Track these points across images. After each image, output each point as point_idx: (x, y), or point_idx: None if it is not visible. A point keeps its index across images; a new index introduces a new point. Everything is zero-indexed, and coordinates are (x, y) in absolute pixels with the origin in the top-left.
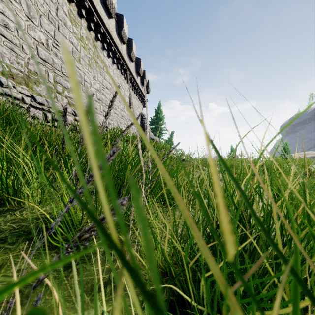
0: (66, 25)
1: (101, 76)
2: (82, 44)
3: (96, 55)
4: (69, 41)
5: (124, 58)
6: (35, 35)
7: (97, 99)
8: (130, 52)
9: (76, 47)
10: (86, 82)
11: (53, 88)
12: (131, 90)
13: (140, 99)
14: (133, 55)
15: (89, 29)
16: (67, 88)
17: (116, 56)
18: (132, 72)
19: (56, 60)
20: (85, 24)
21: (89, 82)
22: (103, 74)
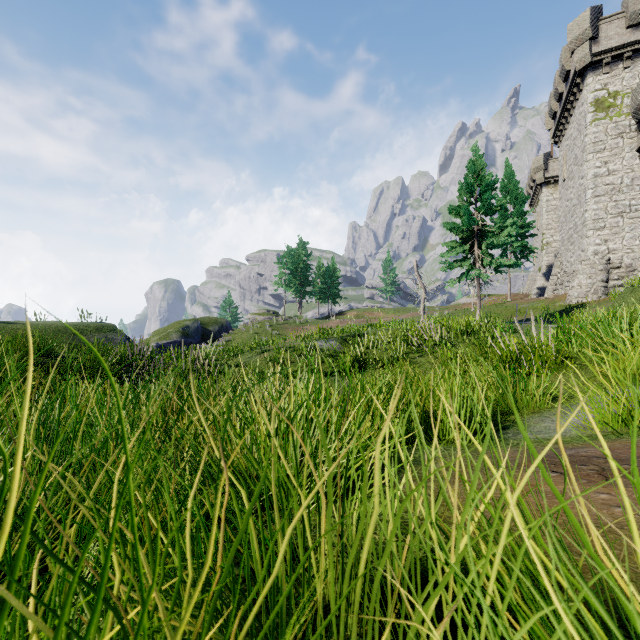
0: None
1: None
2: None
3: None
4: None
5: None
6: None
7: None
8: None
9: None
10: None
11: None
12: None
13: None
14: None
15: None
16: None
17: None
18: None
19: None
20: None
21: None
22: None
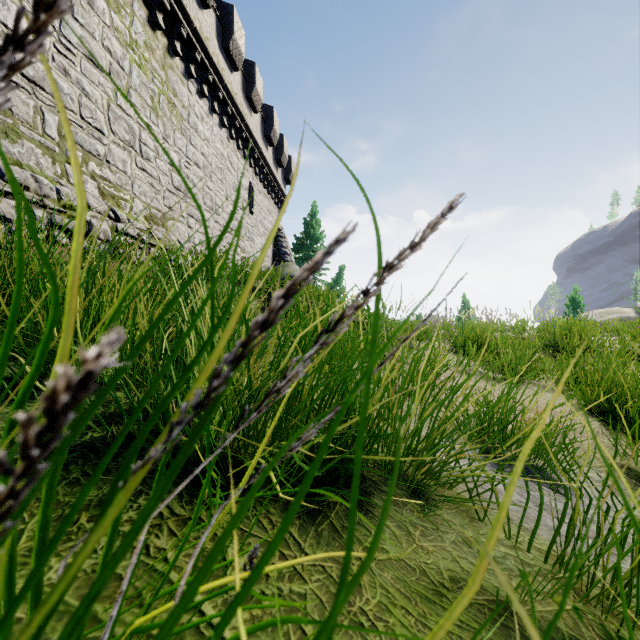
0: (92, 7)
1: (182, 137)
2: (136, 58)
3: (170, 88)
4: (102, 46)
5: (237, 103)
6: (6, 16)
7: (172, 187)
8: (249, 91)
9: (119, 61)
10: (147, 146)
11: (59, 153)
12: (253, 175)
13: (272, 195)
14: (256, 99)
15: (153, 26)
16: (95, 156)
17: (218, 97)
18: (255, 136)
19: (66, 85)
20: (143, 13)
21: (154, 147)
22: (187, 132)
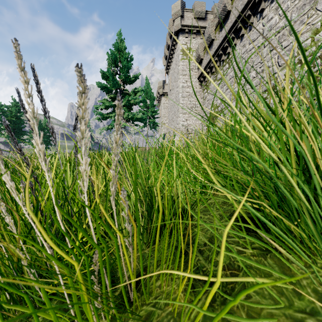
0: None
1: None
2: None
3: None
4: None
5: None
6: None
7: None
8: None
9: None
10: None
11: None
12: None
13: None
14: None
15: None
16: None
17: None
18: None
19: None
20: None
21: None
22: None
